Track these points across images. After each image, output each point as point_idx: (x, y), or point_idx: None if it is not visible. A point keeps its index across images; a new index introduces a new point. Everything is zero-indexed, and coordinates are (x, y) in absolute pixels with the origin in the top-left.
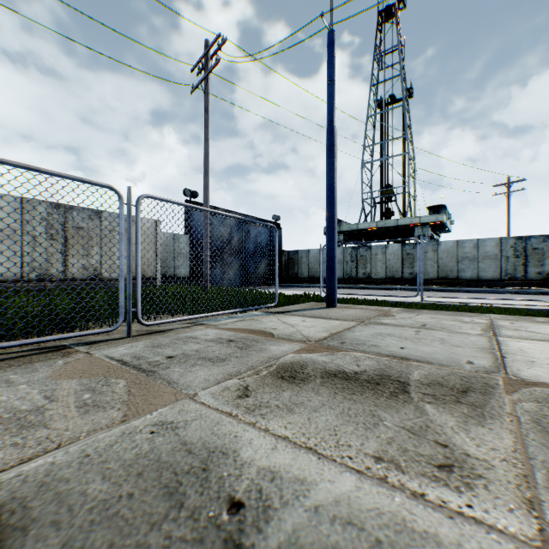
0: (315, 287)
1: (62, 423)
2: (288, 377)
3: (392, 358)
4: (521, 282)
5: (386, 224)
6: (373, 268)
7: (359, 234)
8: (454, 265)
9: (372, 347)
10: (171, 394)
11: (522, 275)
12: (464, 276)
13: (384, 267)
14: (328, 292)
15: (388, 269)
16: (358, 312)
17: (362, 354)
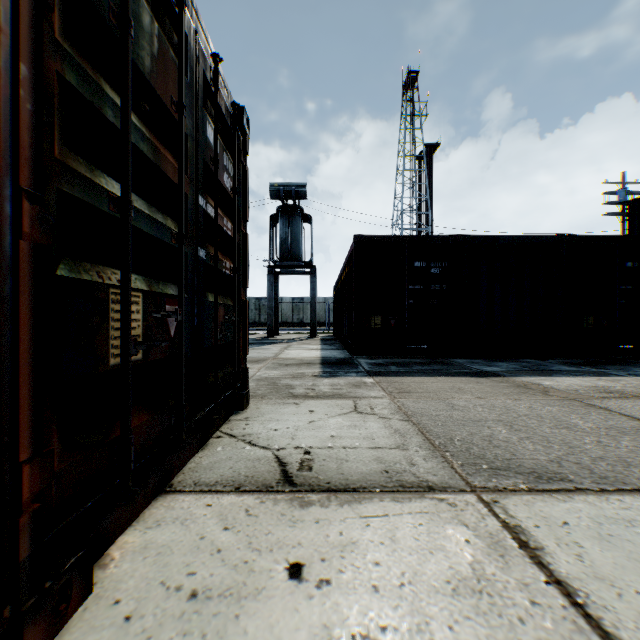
0: None
1: None
2: None
3: None
4: (258, 324)
5: None
6: None
7: None
8: None
9: None
10: None
11: (259, 320)
12: None
13: None
14: None
15: None
16: None
17: None
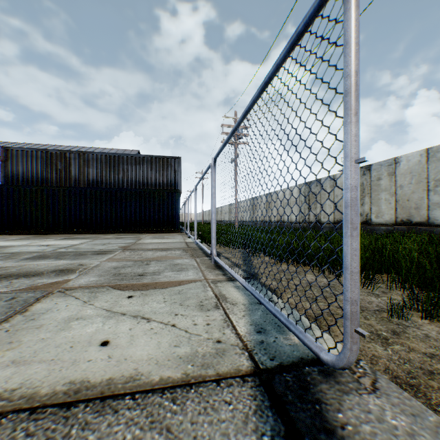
0: None
1: (125, 256)
2: (65, 270)
3: None
4: None
5: None
6: None
7: None
8: None
9: None
10: (110, 261)
11: None
12: None
13: None
14: None
15: None
16: None
17: None
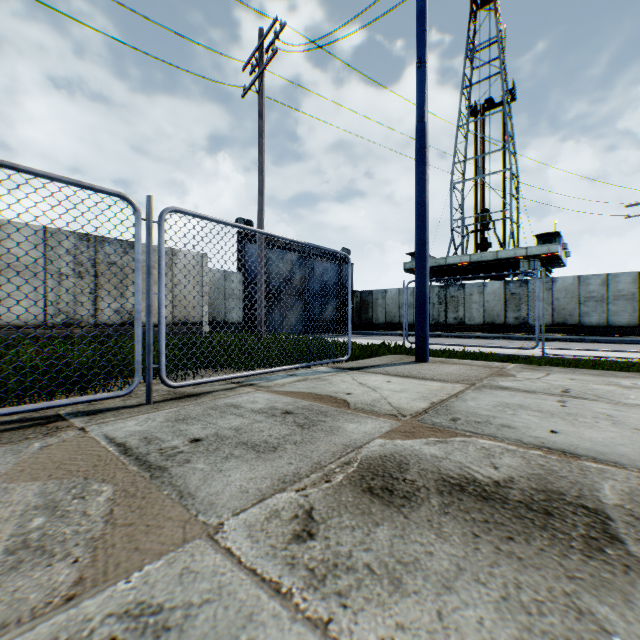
0: (393, 335)
1: None
2: (381, 490)
3: (547, 453)
4: None
5: (482, 257)
6: (467, 312)
7: (448, 270)
8: (574, 307)
9: (504, 430)
10: (177, 523)
11: None
12: (588, 322)
13: (481, 310)
14: (417, 342)
15: (486, 313)
16: (461, 369)
17: (493, 443)
